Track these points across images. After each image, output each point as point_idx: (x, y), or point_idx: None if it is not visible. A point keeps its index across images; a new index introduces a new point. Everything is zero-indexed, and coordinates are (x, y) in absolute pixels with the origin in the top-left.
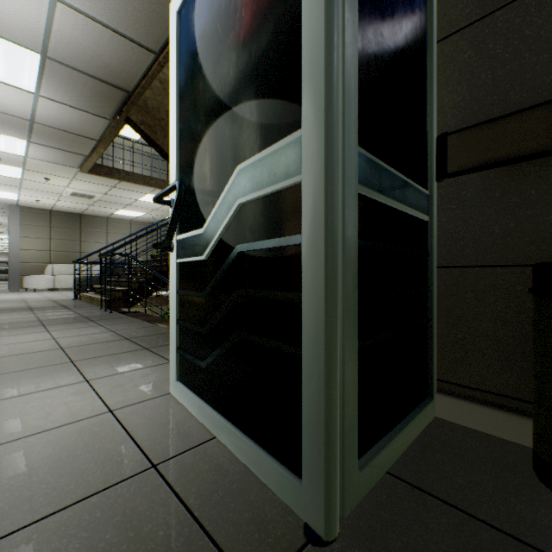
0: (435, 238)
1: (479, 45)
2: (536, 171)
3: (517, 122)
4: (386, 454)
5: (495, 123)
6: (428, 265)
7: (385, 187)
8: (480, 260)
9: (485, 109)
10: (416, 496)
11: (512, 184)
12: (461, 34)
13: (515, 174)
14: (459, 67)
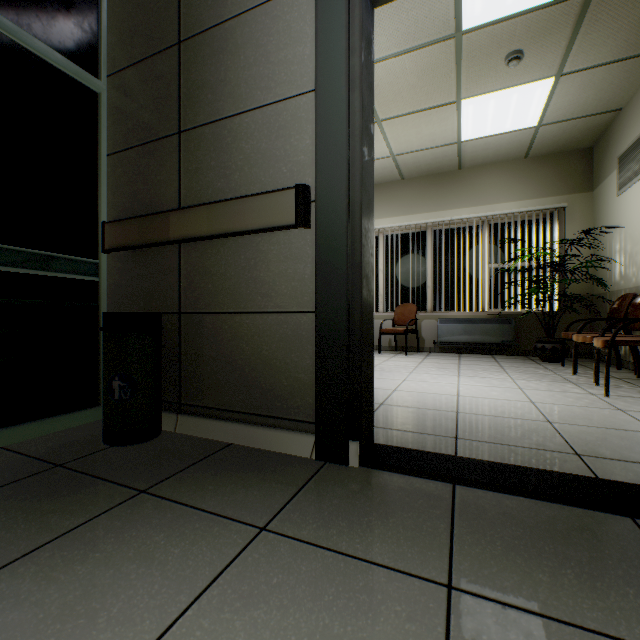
0: (105, 293)
1: (124, 167)
2: (144, 256)
3: (130, 224)
4: (3, 436)
5: (122, 223)
6: (99, 312)
7: (9, 261)
8: (125, 310)
9: (127, 211)
10: (2, 453)
11: (136, 262)
12: (118, 156)
13: (137, 256)
14: (117, 178)
